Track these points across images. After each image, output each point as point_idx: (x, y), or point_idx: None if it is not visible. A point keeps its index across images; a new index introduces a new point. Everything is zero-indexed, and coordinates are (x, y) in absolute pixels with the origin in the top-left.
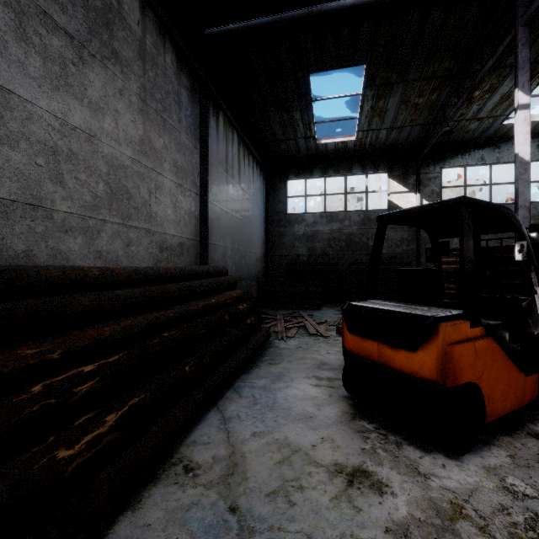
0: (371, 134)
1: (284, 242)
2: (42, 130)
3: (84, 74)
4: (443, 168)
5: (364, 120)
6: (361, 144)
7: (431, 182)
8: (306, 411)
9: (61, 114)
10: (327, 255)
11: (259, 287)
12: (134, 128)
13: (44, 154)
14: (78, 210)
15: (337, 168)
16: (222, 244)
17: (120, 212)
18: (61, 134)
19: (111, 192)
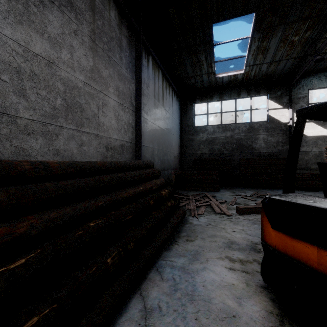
0: (256, 68)
1: (192, 145)
2: (7, 53)
3: (44, 15)
4: (310, 90)
5: (251, 58)
6: (247, 76)
7: (300, 100)
8: (226, 306)
9: (24, 42)
10: (222, 154)
11: (176, 175)
12: (86, 60)
13: (8, 72)
14: (39, 118)
15: (229, 94)
16: (151, 146)
17: (74, 121)
18: (24, 58)
19: (67, 106)
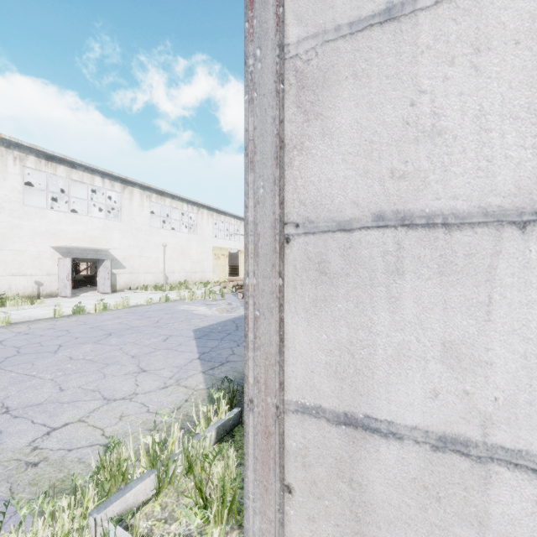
0: None
1: None
2: None
3: None
4: None
5: None
6: None
7: None
8: None
9: None
10: None
11: None
12: None
13: None
14: None
15: None
16: None
17: None
18: None
19: None
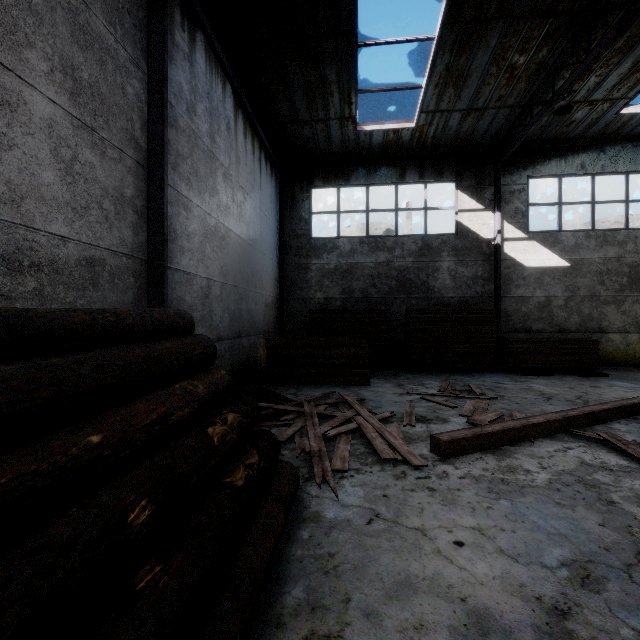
0: (438, 119)
1: (307, 279)
2: None
3: None
4: (530, 178)
5: (432, 92)
6: (421, 136)
7: (515, 197)
8: None
9: None
10: (369, 299)
11: (270, 349)
12: None
13: None
14: None
15: (384, 173)
16: (203, 274)
17: None
18: None
19: None
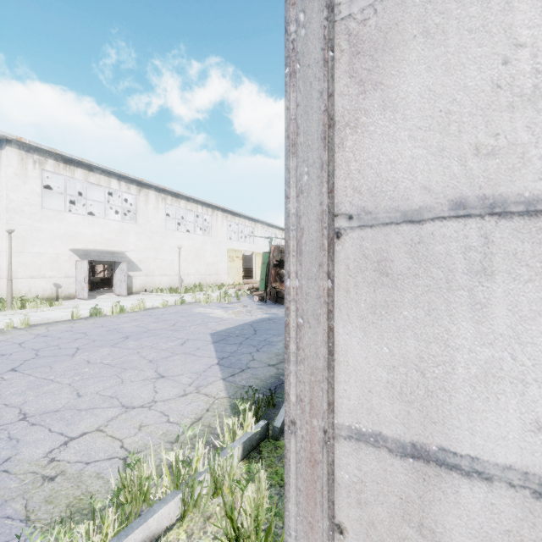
0: None
1: None
2: None
3: None
4: None
5: None
6: None
7: None
8: None
9: None
10: None
11: None
12: None
13: None
14: None
15: None
16: None
17: None
18: None
19: None
